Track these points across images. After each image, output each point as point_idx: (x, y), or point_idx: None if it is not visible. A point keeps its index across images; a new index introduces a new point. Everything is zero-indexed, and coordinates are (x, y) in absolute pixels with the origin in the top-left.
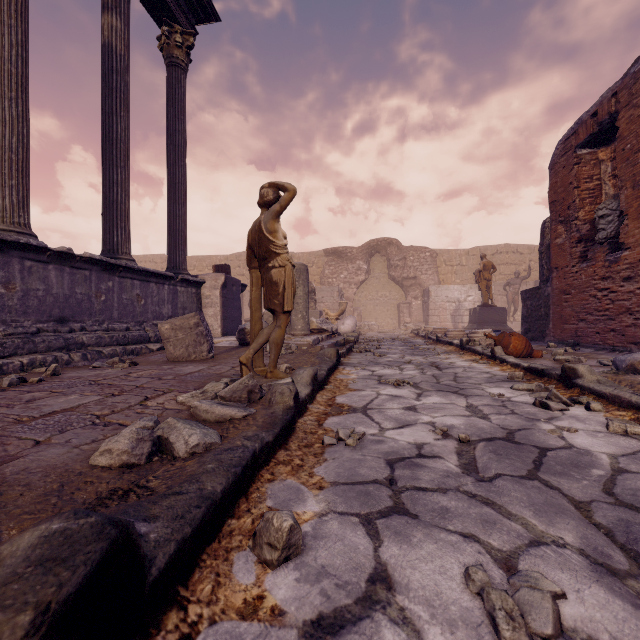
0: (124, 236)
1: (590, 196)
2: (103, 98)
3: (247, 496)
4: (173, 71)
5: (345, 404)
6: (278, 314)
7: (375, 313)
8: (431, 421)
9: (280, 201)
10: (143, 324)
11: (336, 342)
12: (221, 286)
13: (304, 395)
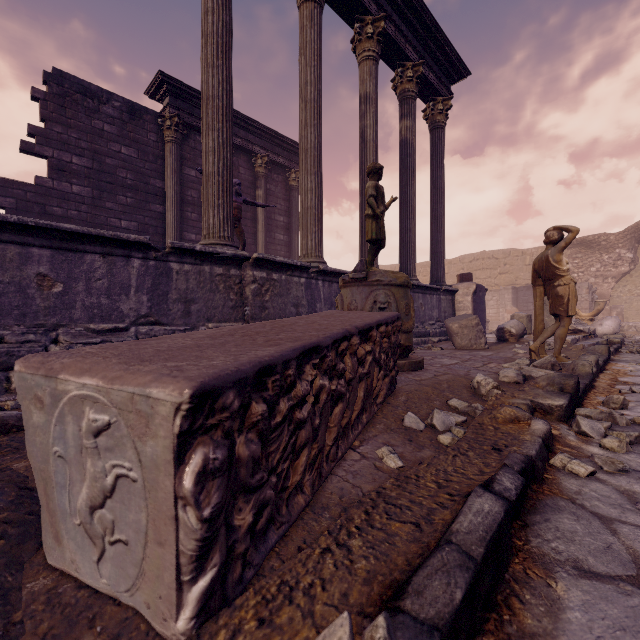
0: (413, 264)
1: None
2: (401, 176)
3: (587, 397)
4: (435, 133)
5: (628, 381)
6: (562, 317)
7: None
8: None
9: (565, 240)
10: (423, 324)
11: (596, 343)
12: (472, 293)
13: (593, 371)
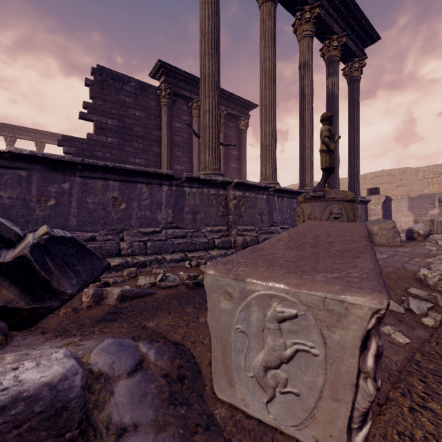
0: (337, 182)
1: None
2: None
3: None
4: (352, 85)
5: None
6: None
7: None
8: None
9: None
10: None
11: None
12: (382, 203)
13: None
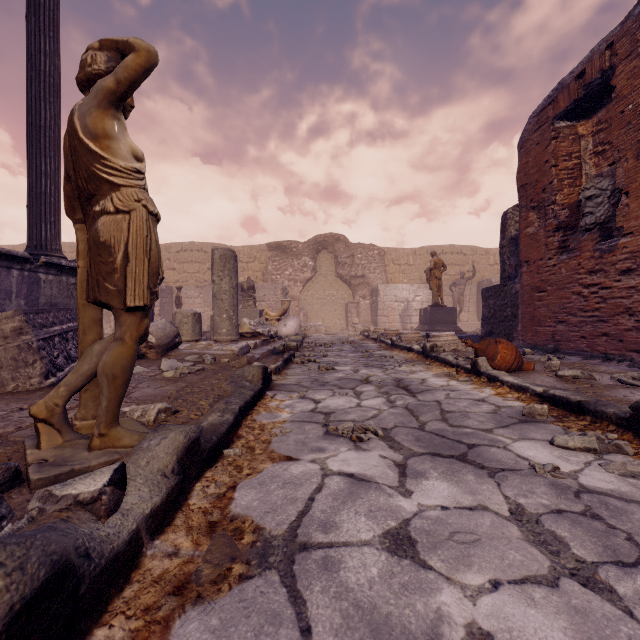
0: None
1: (569, 177)
2: None
3: None
4: None
5: (249, 520)
6: (116, 313)
7: (322, 313)
8: (474, 625)
9: (115, 69)
10: None
11: (273, 349)
12: None
13: (131, 526)
